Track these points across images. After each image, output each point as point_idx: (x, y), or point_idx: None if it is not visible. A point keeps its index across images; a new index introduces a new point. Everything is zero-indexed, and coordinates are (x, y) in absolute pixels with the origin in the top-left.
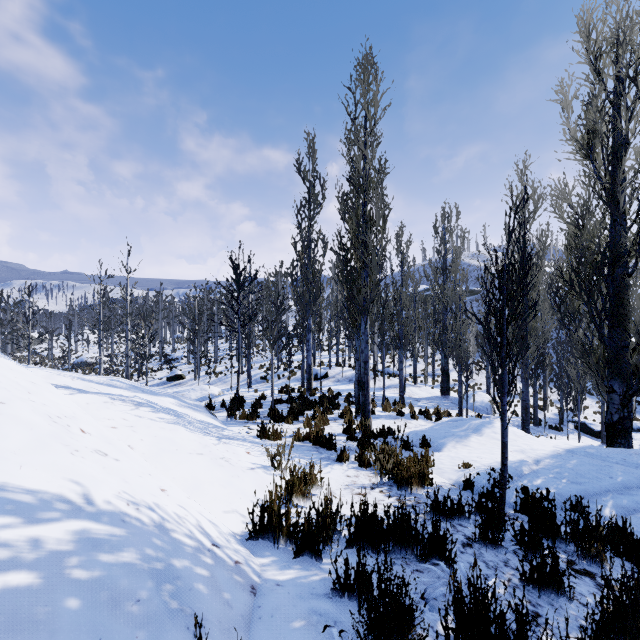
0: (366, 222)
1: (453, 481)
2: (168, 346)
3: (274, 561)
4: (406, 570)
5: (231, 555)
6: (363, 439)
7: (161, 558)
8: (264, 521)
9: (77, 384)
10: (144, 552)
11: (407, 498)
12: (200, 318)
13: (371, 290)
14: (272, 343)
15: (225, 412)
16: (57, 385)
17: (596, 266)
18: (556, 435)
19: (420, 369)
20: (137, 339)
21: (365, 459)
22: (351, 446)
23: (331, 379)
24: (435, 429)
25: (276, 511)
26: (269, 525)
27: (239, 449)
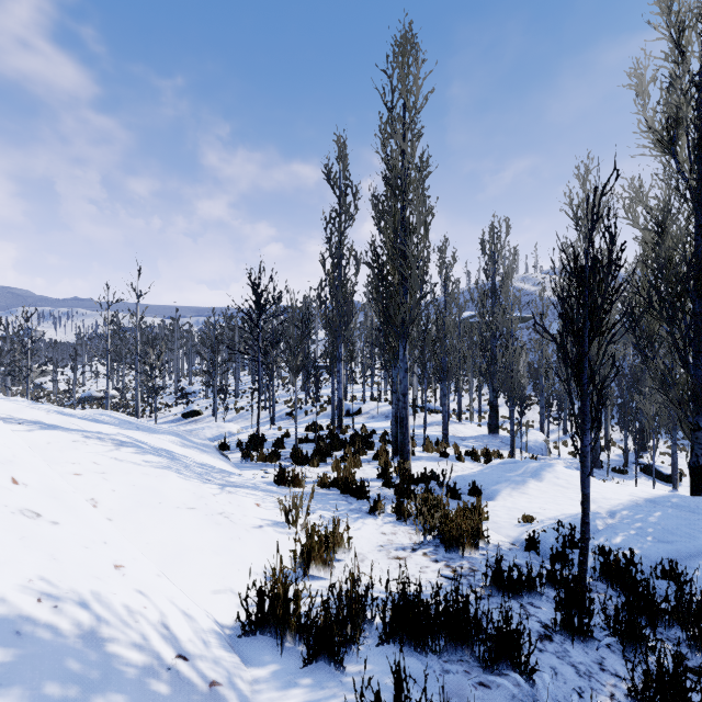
0: (405, 230)
1: (513, 539)
2: (185, 379)
3: (274, 673)
4: (465, 683)
5: (206, 671)
6: (401, 486)
7: (72, 699)
8: (264, 608)
9: (52, 419)
10: (40, 692)
11: (458, 563)
12: (218, 346)
13: (411, 309)
14: (295, 372)
15: (240, 453)
16: (25, 420)
17: (680, 279)
18: (621, 479)
19: (465, 404)
20: (150, 371)
21: (404, 511)
22: (387, 494)
23: (365, 415)
24: (486, 473)
25: (281, 595)
26: (271, 614)
27: (247, 500)
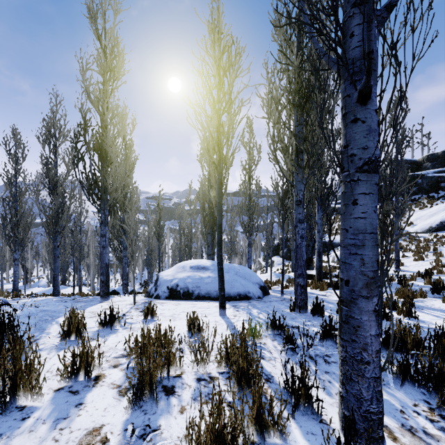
0: None
1: None
2: None
3: None
4: None
5: None
6: None
7: None
8: None
9: None
10: None
11: None
12: None
13: None
14: None
15: None
16: None
17: None
18: None
19: (11, 273)
20: None
21: None
22: None
23: None
24: None
25: None
26: None
27: None
